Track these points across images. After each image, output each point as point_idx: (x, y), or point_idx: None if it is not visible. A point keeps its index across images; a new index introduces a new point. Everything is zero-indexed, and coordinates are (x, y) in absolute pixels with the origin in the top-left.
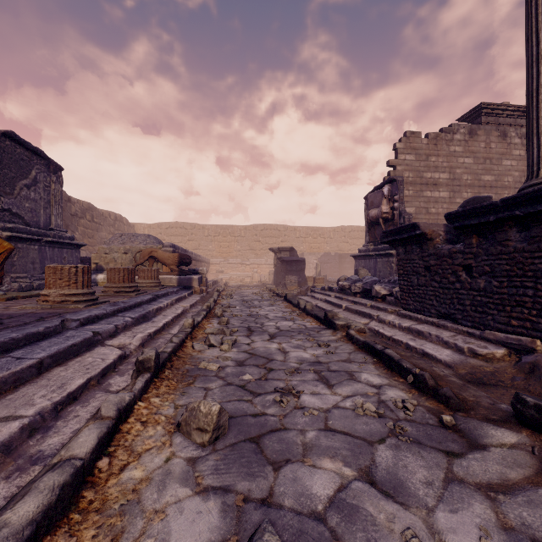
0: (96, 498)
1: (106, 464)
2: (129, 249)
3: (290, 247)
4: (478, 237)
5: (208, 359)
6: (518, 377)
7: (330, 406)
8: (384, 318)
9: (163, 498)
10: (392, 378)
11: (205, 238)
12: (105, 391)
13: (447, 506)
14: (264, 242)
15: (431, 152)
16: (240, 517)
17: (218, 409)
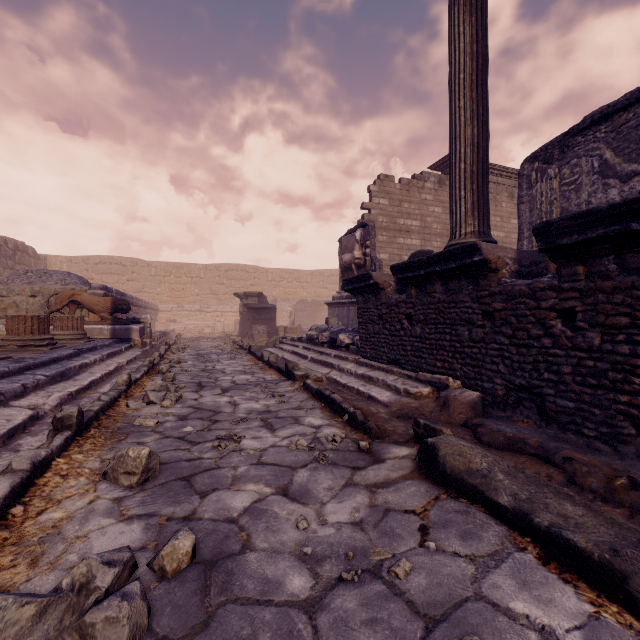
0: (11, 536)
1: (21, 511)
2: (40, 291)
3: (259, 292)
4: (416, 288)
5: (146, 416)
6: (436, 410)
7: (268, 446)
8: (343, 367)
9: (86, 528)
10: (333, 419)
11: (151, 278)
12: (14, 451)
13: (337, 500)
14: (229, 285)
15: (404, 198)
16: (162, 530)
17: (147, 452)
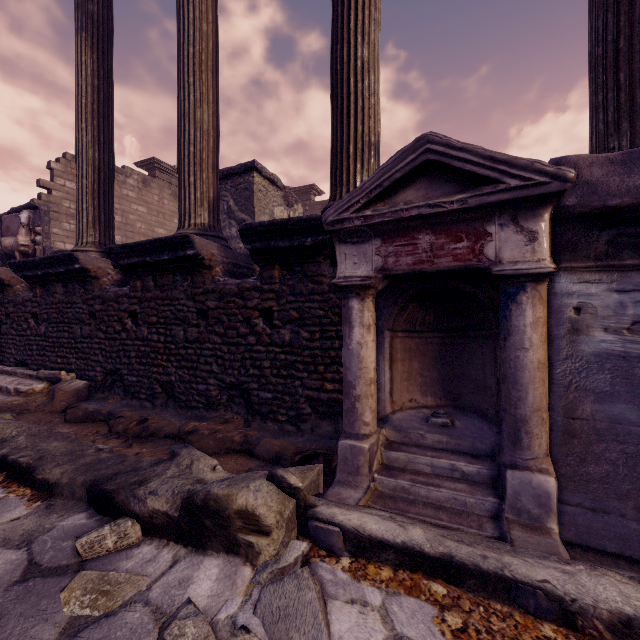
0: None
1: None
2: None
3: None
4: (42, 288)
5: None
6: (44, 403)
7: None
8: None
9: None
10: None
11: None
12: None
13: None
14: None
15: None
16: None
17: None
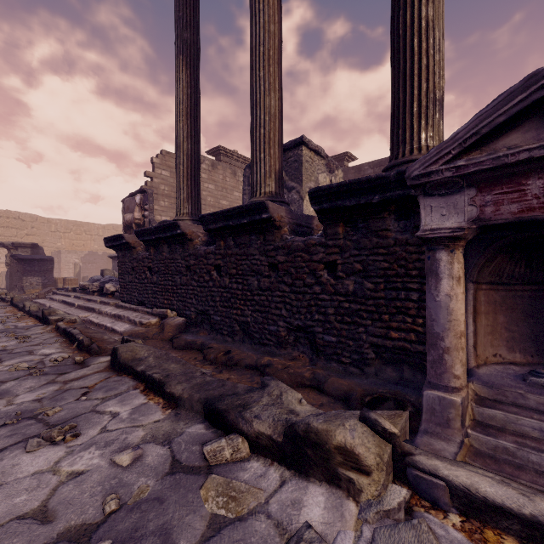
0: None
1: None
2: None
3: (33, 243)
4: (154, 248)
5: None
6: (157, 333)
7: None
8: (102, 310)
9: None
10: (67, 348)
11: None
12: None
13: (32, 392)
14: None
15: None
16: None
17: None
